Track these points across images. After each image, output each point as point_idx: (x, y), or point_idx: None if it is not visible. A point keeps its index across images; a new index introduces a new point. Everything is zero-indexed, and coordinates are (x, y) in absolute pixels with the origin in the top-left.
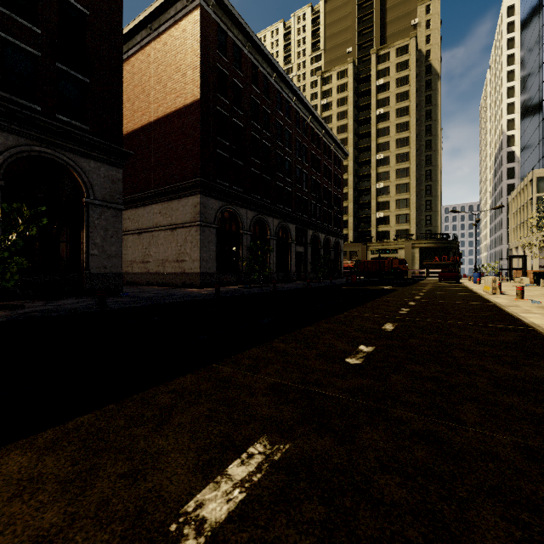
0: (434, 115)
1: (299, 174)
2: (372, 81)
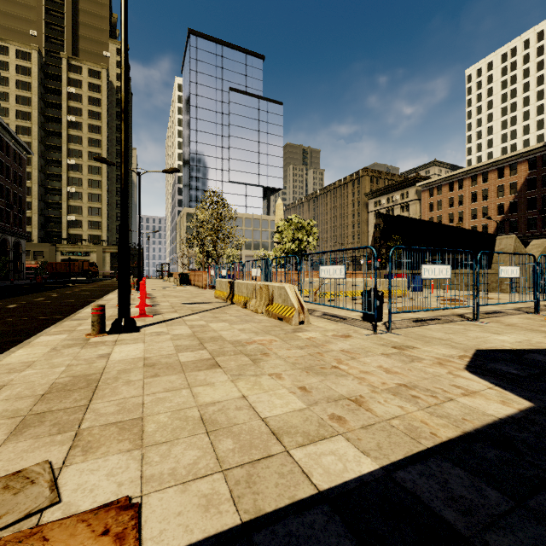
0: None
1: None
2: (63, 84)
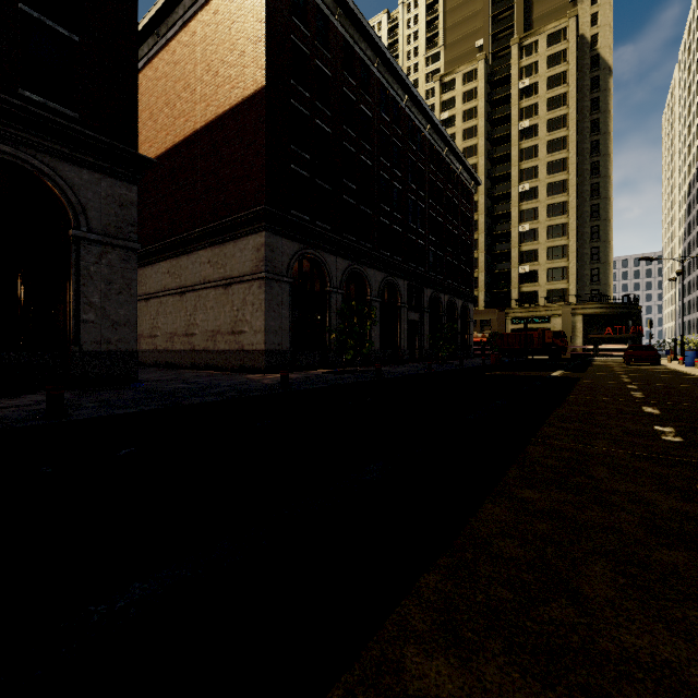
0: (604, 126)
1: (413, 208)
2: (513, 82)
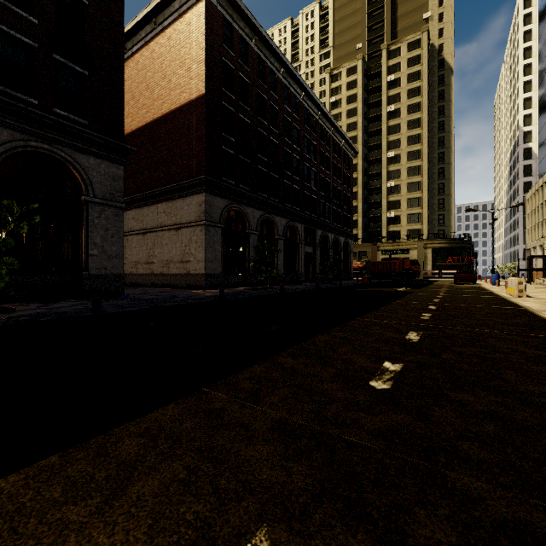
0: (447, 111)
1: (308, 172)
2: (383, 77)
